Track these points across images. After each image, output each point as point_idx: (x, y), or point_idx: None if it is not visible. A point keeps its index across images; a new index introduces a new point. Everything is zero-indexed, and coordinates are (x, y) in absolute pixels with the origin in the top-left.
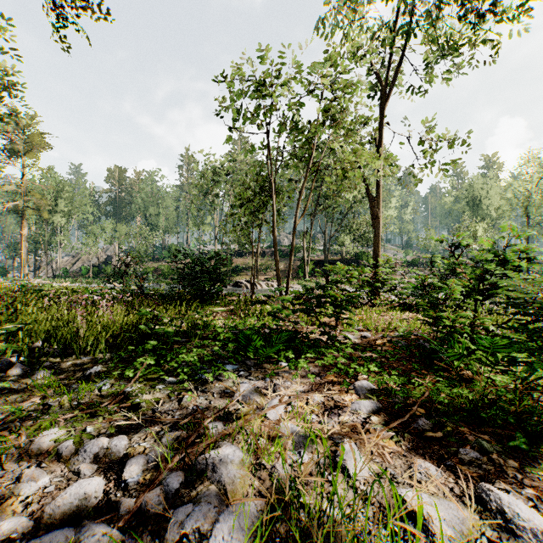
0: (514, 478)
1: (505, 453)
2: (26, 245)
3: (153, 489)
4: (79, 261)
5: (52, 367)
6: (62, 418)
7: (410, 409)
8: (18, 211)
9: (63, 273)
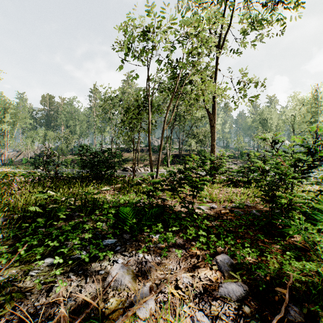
0: None
1: None
2: None
3: None
4: (21, 155)
5: None
6: None
7: (274, 290)
8: None
9: (9, 162)
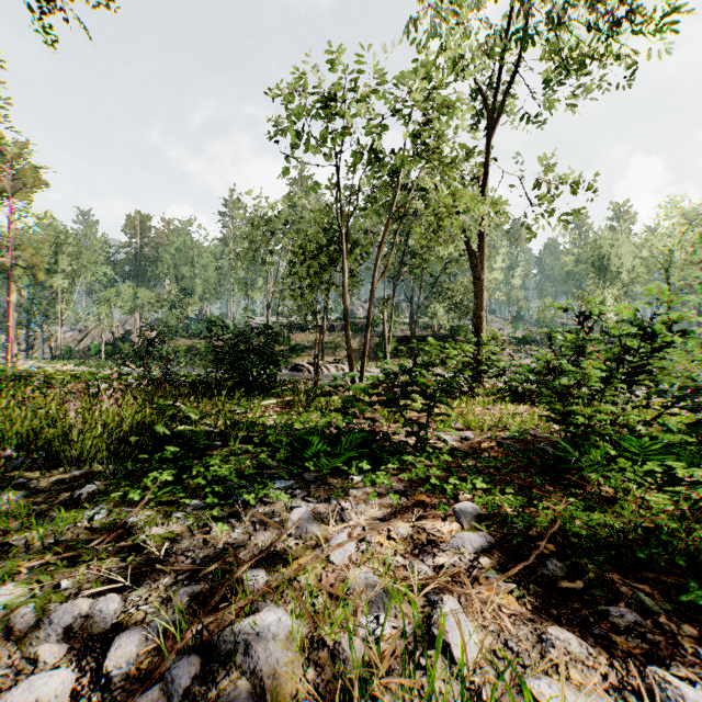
0: (695, 654)
1: (676, 613)
2: (15, 316)
3: (149, 687)
4: (87, 337)
5: (27, 486)
6: (26, 567)
7: (534, 545)
8: (4, 271)
9: (65, 353)
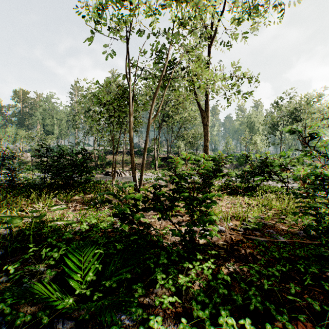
0: None
1: None
2: None
3: None
4: None
5: None
6: None
7: None
8: None
9: None
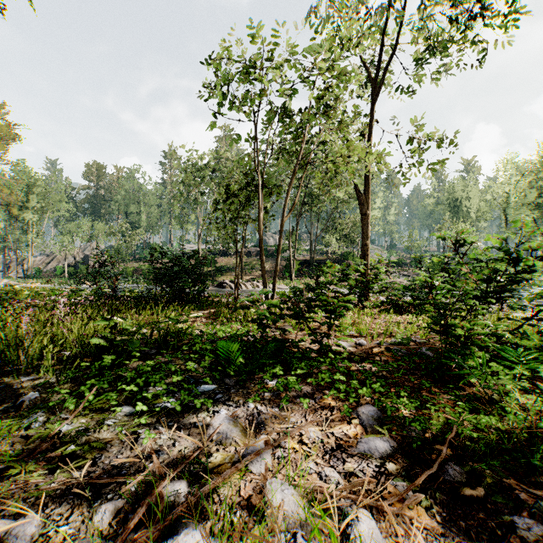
0: None
1: None
2: None
3: None
4: (54, 261)
5: None
6: None
7: (432, 448)
8: None
9: (35, 273)
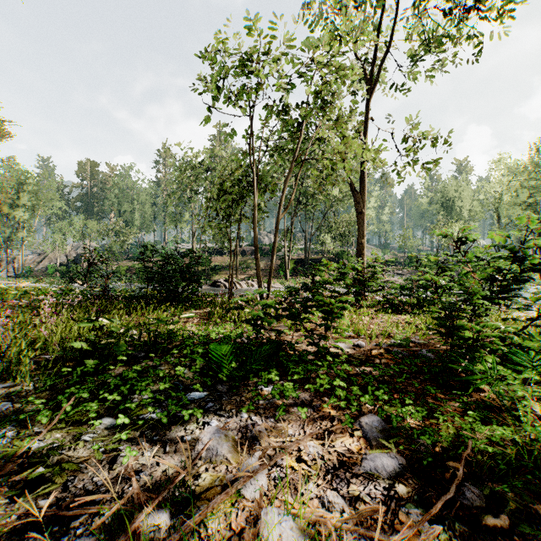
0: None
1: None
2: None
3: None
4: (45, 260)
5: None
6: None
7: (444, 465)
8: None
9: (26, 272)
